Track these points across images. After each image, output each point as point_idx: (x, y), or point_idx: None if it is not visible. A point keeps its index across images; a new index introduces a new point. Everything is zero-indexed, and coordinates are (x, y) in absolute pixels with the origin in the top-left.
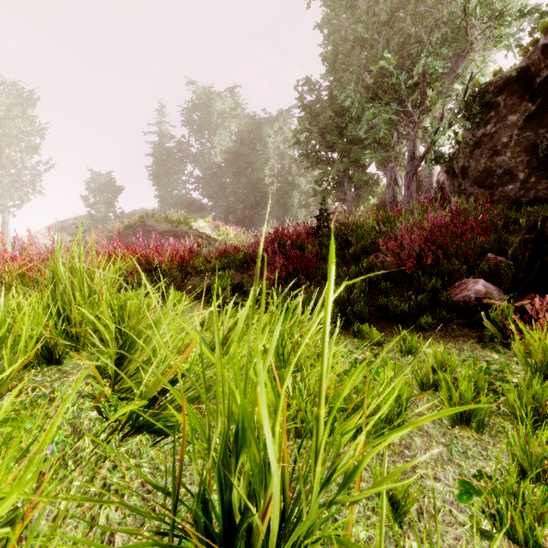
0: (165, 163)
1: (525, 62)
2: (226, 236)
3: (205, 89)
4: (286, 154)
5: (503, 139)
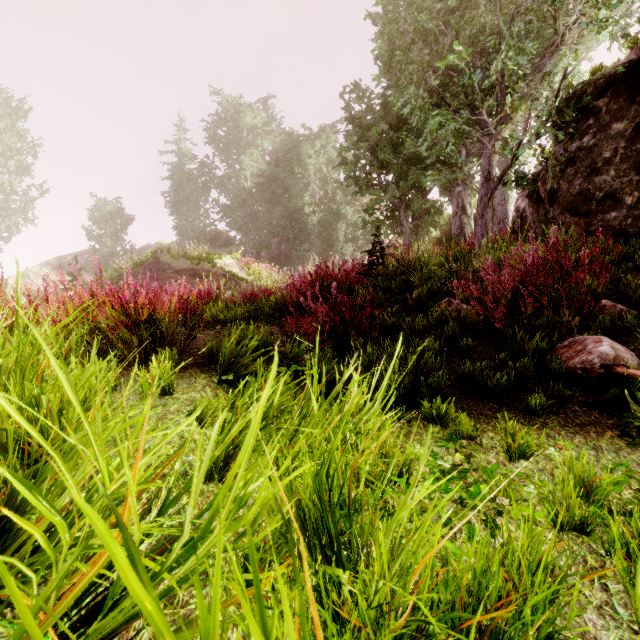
0: (185, 189)
1: (636, 53)
2: (257, 276)
3: (233, 100)
4: (330, 178)
5: (606, 153)
